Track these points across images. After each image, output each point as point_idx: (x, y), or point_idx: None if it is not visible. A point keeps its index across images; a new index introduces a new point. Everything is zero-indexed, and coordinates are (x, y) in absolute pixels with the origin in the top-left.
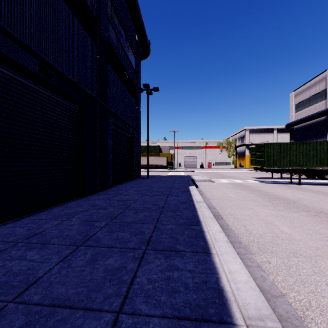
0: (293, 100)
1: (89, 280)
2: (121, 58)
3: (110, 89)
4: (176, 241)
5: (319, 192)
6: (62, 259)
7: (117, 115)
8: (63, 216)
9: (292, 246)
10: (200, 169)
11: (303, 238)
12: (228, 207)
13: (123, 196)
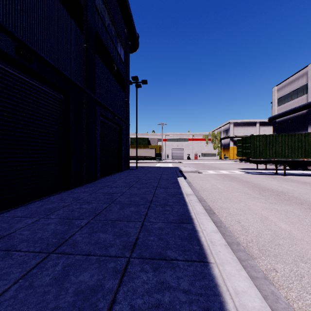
0: (276, 94)
1: (52, 309)
2: (109, 49)
3: (98, 79)
4: (166, 244)
5: (306, 183)
6: (25, 274)
7: (105, 106)
8: (41, 213)
9: (296, 247)
10: (187, 160)
11: (305, 236)
12: (218, 200)
13: (110, 188)
